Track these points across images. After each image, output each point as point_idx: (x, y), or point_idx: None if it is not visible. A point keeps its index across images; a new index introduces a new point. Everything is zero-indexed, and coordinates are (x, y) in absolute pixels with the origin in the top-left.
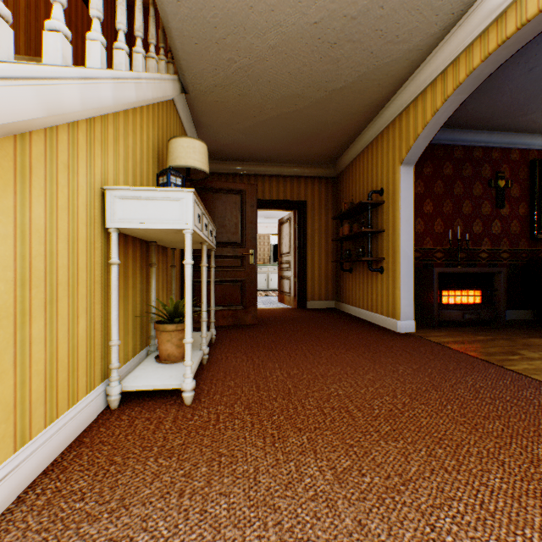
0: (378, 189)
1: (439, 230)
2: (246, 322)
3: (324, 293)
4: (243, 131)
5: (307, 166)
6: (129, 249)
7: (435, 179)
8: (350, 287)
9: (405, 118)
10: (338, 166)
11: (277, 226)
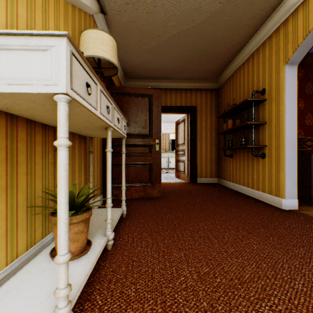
0: (260, 89)
1: (309, 123)
2: (152, 195)
3: (209, 172)
4: (151, 51)
5: (197, 81)
6: (20, 131)
7: (306, 82)
8: (230, 168)
9: (291, 21)
10: (220, 80)
11: (174, 128)
